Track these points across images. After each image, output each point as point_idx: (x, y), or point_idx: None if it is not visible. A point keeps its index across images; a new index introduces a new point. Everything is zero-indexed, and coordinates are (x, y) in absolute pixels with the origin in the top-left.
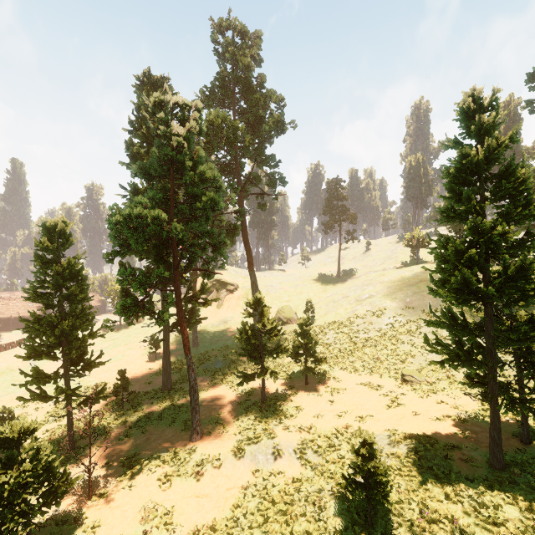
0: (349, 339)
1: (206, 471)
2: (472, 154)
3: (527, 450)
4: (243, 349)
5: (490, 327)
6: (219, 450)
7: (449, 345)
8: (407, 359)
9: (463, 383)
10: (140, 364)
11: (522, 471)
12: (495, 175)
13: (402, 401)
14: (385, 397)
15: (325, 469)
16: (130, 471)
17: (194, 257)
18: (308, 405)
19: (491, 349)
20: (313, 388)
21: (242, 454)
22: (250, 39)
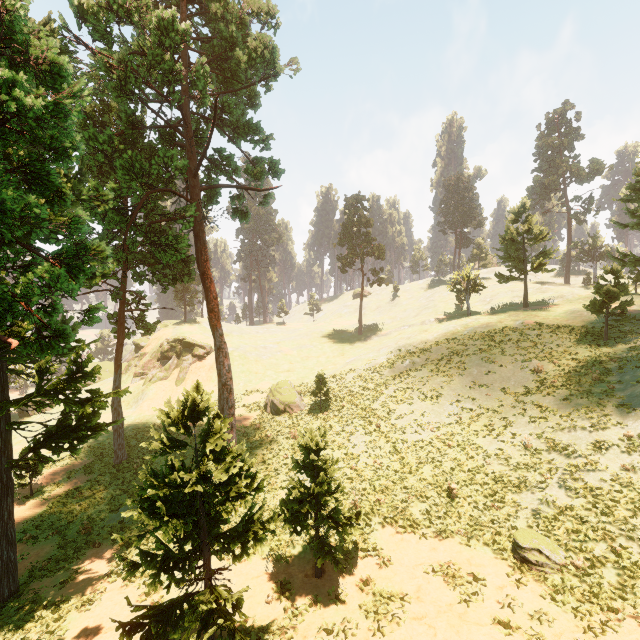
0: (390, 446)
1: None
2: None
3: None
4: (142, 553)
5: None
6: None
7: None
8: (507, 494)
9: None
10: None
11: None
12: None
13: None
14: (509, 636)
15: None
16: None
17: None
18: None
19: None
20: (332, 590)
21: None
22: None
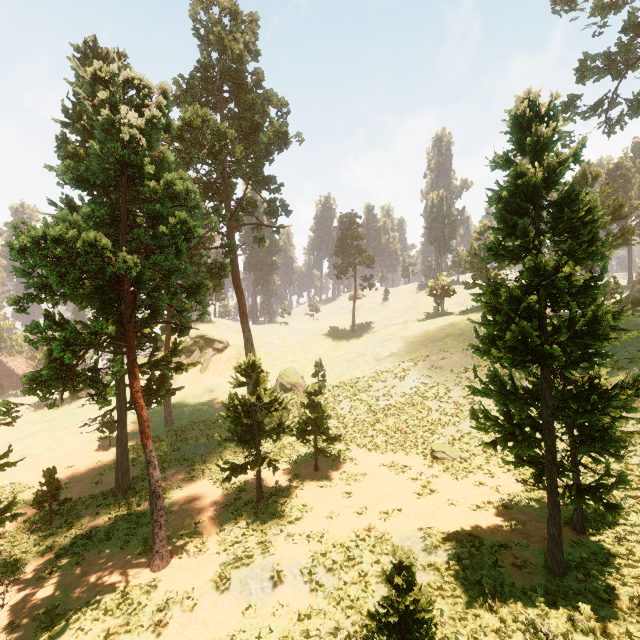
0: (367, 408)
1: (171, 619)
2: (530, 172)
3: (583, 543)
4: (231, 432)
5: (548, 395)
6: (193, 581)
7: (496, 418)
8: (436, 430)
9: (507, 461)
10: (85, 454)
11: (587, 576)
12: (553, 203)
13: (434, 486)
14: (414, 482)
15: (343, 594)
16: (48, 635)
17: (159, 304)
18: (318, 500)
19: (550, 424)
20: (324, 475)
21: (227, 584)
22: (243, 23)
